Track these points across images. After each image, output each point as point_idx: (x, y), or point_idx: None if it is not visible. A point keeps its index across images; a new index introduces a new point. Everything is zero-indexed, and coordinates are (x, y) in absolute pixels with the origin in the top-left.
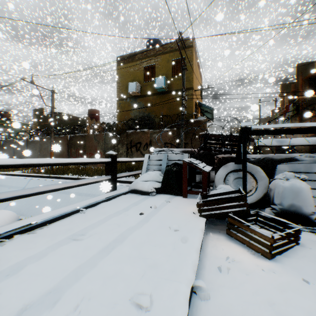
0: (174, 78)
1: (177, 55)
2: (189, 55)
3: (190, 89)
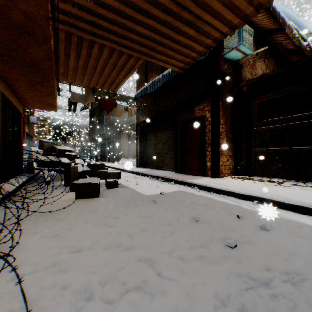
0: (39, 129)
1: (41, 122)
2: (46, 123)
3: (46, 134)
